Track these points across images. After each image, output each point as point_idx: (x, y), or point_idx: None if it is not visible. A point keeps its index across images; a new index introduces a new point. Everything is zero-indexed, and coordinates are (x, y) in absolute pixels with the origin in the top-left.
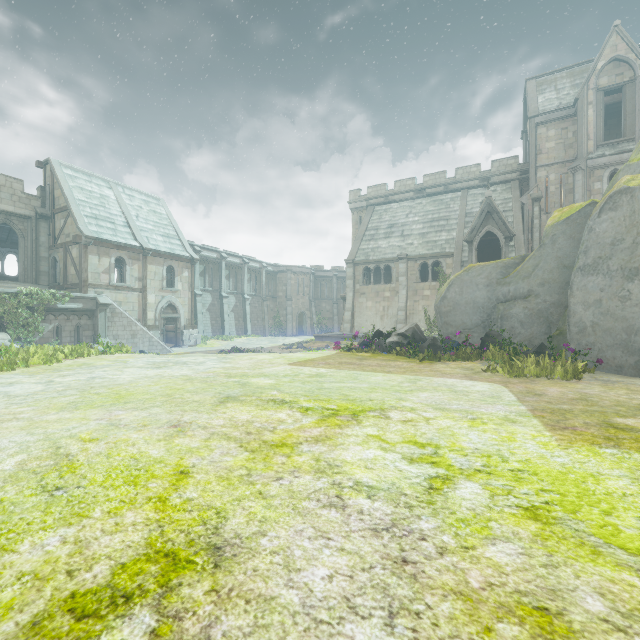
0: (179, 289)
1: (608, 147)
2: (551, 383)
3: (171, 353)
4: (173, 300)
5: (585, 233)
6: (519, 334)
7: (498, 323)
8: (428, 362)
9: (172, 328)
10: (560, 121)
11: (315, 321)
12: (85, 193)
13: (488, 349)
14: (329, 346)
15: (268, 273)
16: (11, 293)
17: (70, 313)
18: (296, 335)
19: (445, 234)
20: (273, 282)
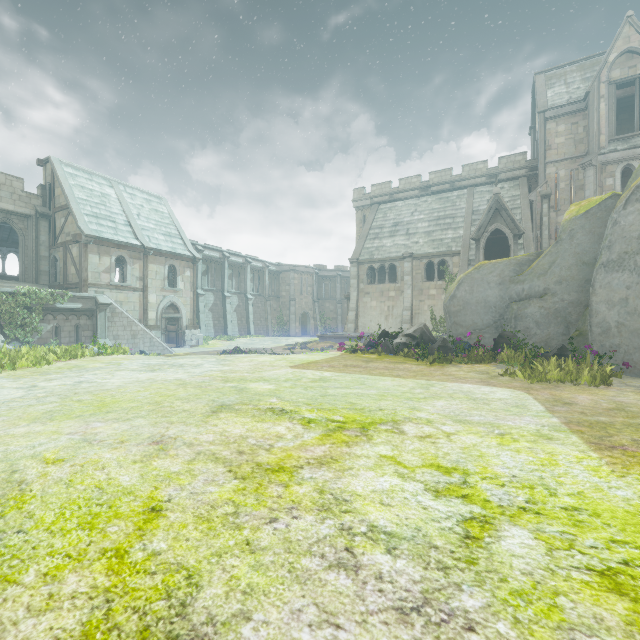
0: (181, 289)
1: (620, 142)
2: (578, 389)
3: (172, 354)
4: (175, 300)
5: (609, 227)
6: (535, 335)
7: (512, 323)
8: (439, 365)
9: (174, 328)
10: (570, 116)
11: (318, 321)
12: (86, 191)
13: (502, 351)
14: (333, 347)
15: (271, 273)
16: (8, 292)
17: (69, 313)
18: (299, 335)
19: (451, 232)
20: (276, 282)
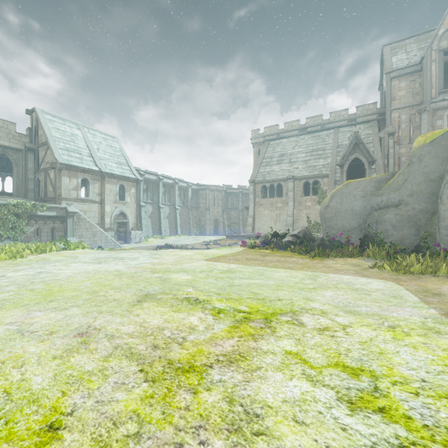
0: (128, 201)
1: (447, 93)
2: (438, 281)
3: (121, 248)
4: (124, 209)
5: None
6: (392, 235)
7: (373, 226)
8: (319, 258)
9: (123, 230)
10: (409, 75)
11: (226, 225)
12: (60, 132)
13: (367, 248)
14: (236, 243)
15: (193, 190)
16: (2, 204)
17: (47, 219)
18: (213, 235)
19: (322, 160)
20: (196, 197)
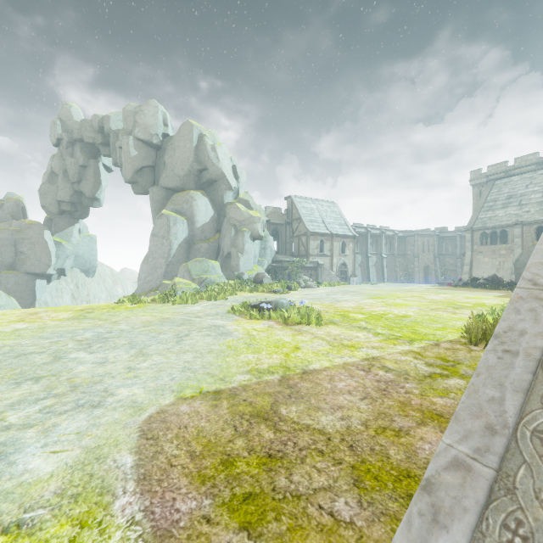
0: (347, 254)
1: None
2: None
3: None
4: (344, 261)
5: None
6: None
7: None
8: (492, 290)
9: (343, 276)
10: None
11: (439, 272)
12: (305, 209)
13: None
14: None
15: (399, 238)
16: (292, 261)
17: (308, 269)
18: (422, 283)
19: None
20: (403, 244)
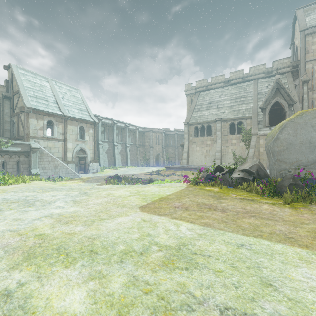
0: (87, 140)
1: None
2: None
3: (80, 177)
4: (83, 146)
5: None
6: None
7: None
8: (300, 206)
9: (83, 162)
10: None
11: (165, 158)
12: (31, 83)
13: None
14: (174, 173)
15: (140, 132)
16: None
17: (12, 153)
18: (155, 166)
19: (245, 105)
20: (142, 137)
